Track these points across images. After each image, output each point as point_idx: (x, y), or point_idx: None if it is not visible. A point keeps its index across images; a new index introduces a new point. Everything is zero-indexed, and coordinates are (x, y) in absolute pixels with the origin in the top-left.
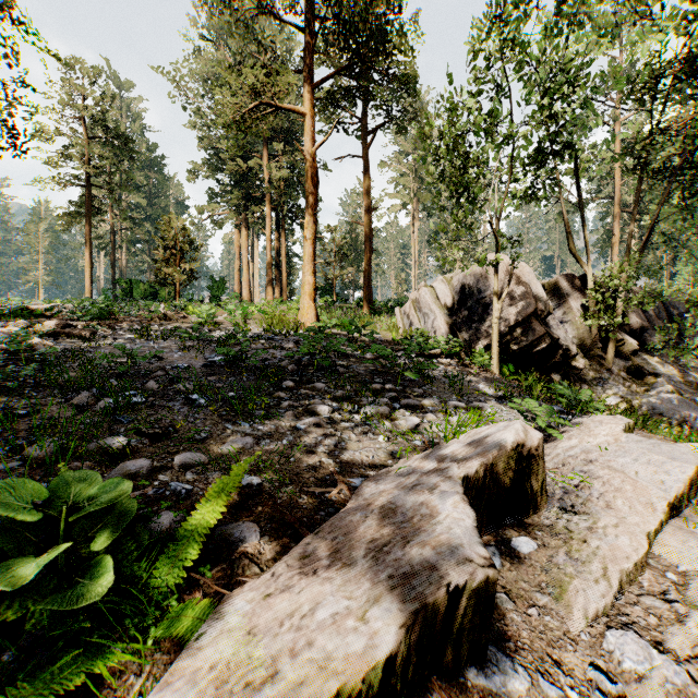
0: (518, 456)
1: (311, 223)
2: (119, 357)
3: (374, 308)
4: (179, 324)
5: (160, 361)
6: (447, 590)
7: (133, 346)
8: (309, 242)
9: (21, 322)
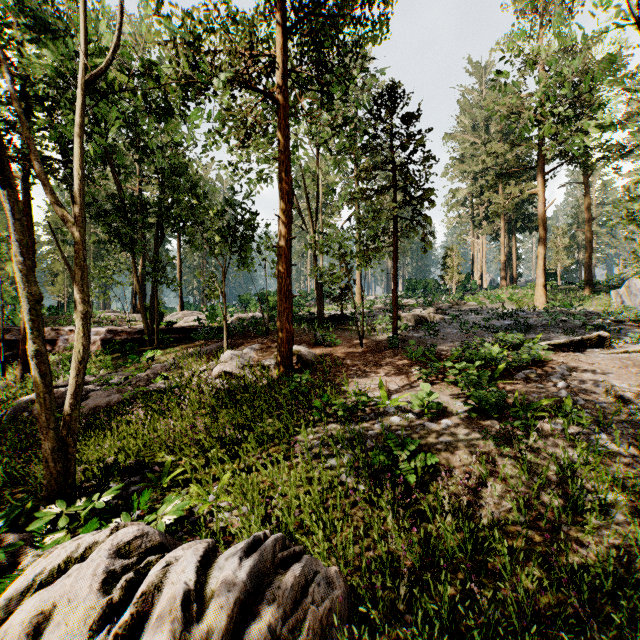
0: (598, 337)
1: (542, 250)
2: (484, 320)
3: (593, 289)
4: (467, 307)
5: (488, 322)
6: (570, 340)
7: (468, 317)
8: (541, 260)
9: (420, 309)
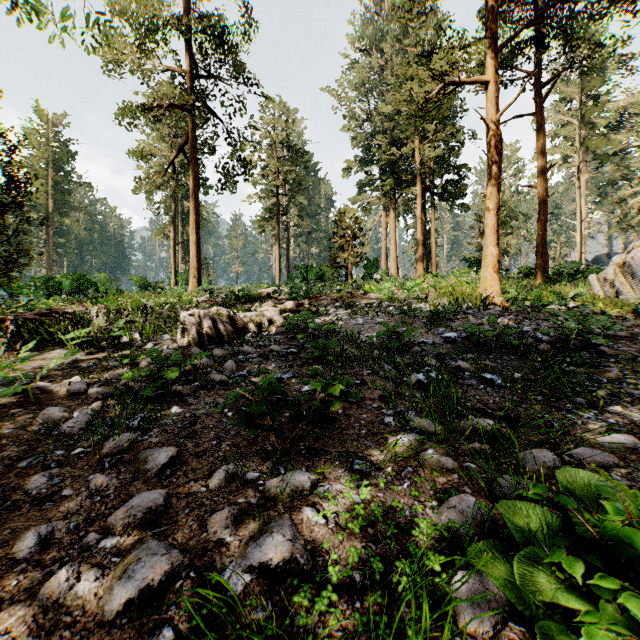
0: None
1: (494, 192)
2: (389, 333)
3: (551, 276)
4: (365, 301)
5: (400, 336)
6: None
7: (357, 321)
8: (491, 213)
9: (269, 303)
